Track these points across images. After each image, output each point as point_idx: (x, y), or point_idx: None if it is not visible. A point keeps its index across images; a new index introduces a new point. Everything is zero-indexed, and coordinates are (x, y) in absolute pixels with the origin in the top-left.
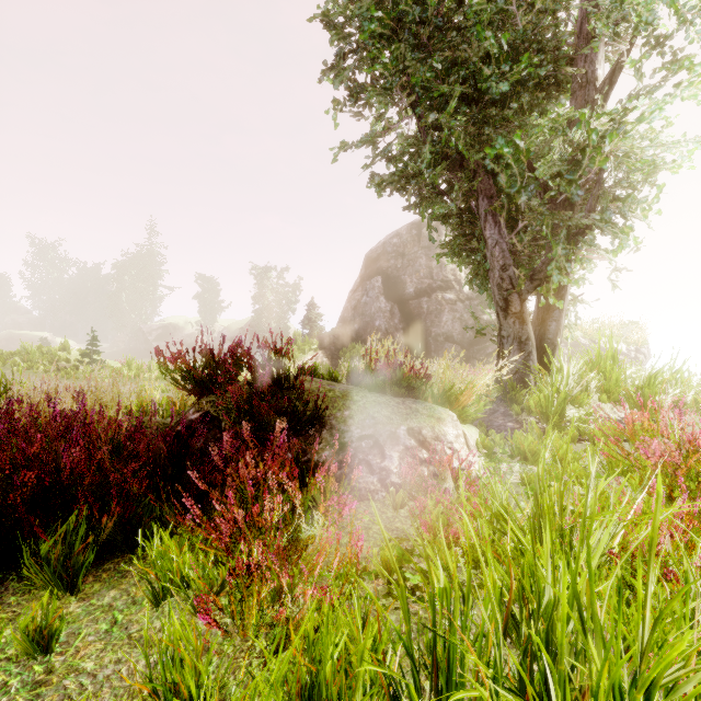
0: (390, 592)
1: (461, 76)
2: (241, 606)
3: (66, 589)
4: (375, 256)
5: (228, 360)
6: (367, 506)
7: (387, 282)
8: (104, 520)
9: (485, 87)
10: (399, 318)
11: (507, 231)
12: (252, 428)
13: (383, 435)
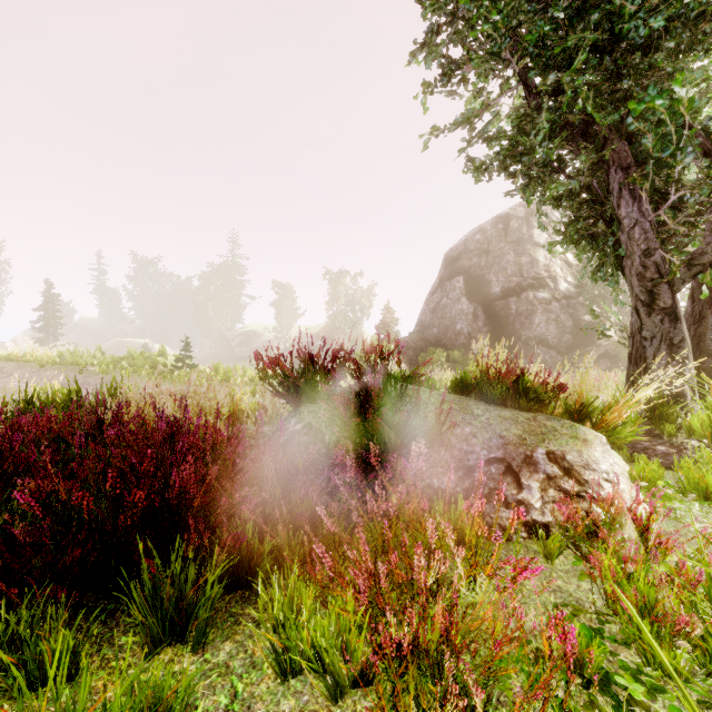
0: (593, 700)
1: (593, 20)
2: (394, 703)
3: (178, 637)
4: (455, 255)
5: (327, 366)
6: (506, 550)
7: (469, 282)
8: (216, 554)
9: (628, 28)
10: (483, 320)
11: (652, 207)
12: (359, 444)
13: (517, 459)
